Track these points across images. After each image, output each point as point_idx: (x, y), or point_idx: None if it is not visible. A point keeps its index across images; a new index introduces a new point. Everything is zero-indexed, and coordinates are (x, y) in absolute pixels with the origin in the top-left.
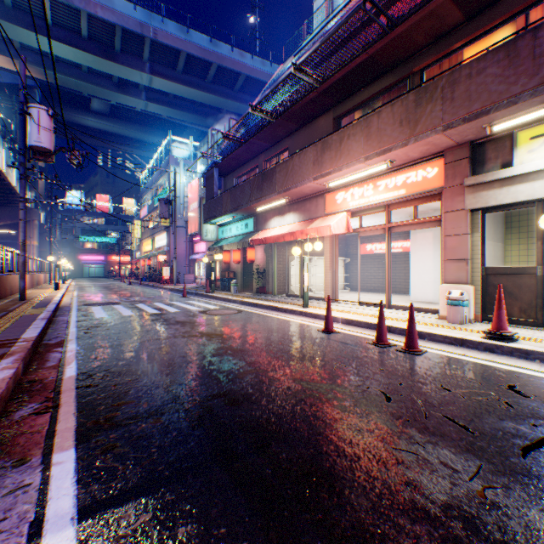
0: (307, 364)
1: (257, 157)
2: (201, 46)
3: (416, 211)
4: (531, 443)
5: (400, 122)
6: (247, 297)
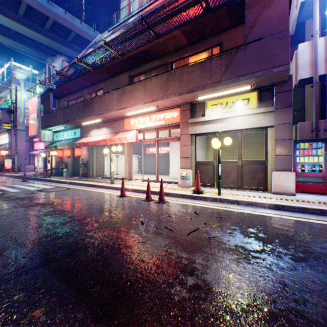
0: (106, 213)
1: (82, 90)
2: (40, 2)
3: (170, 132)
4: (192, 230)
5: (161, 87)
6: (75, 180)
